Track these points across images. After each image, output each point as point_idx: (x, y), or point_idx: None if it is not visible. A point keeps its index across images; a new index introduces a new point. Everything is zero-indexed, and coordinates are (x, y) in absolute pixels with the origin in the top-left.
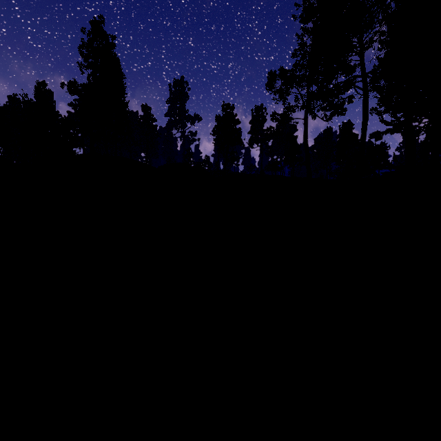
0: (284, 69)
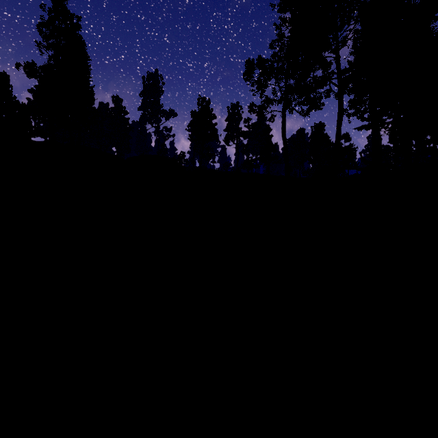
0: (262, 58)
